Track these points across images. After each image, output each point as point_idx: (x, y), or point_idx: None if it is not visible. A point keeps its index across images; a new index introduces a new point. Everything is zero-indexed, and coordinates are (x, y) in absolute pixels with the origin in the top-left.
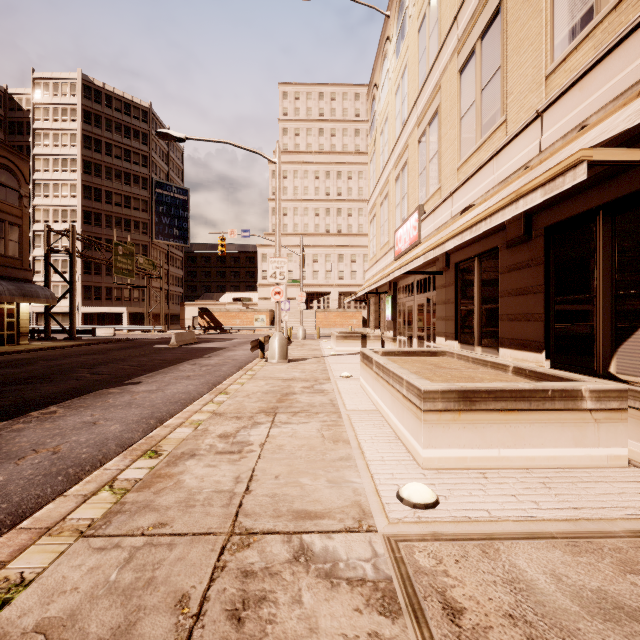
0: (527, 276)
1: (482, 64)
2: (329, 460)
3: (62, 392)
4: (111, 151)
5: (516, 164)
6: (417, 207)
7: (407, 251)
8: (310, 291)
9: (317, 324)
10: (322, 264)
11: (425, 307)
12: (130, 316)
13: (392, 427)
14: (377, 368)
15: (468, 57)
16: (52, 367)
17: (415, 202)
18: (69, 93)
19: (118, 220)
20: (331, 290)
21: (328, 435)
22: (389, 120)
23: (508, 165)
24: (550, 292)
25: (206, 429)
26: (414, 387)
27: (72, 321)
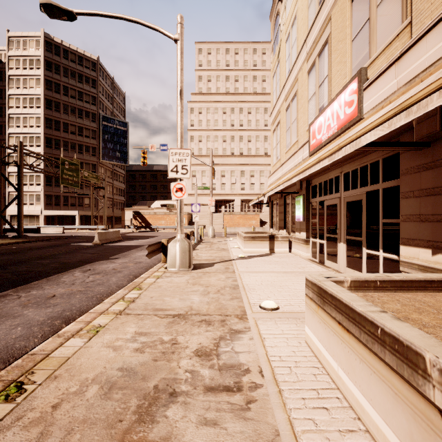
0: None
1: None
2: None
3: None
4: (67, 92)
5: None
6: (355, 74)
7: (332, 138)
8: (219, 199)
9: (224, 224)
10: (228, 178)
11: (364, 204)
12: (83, 218)
13: None
14: None
15: None
16: None
17: (344, 77)
18: (35, 47)
19: (73, 145)
20: (235, 198)
21: None
22: (298, 17)
23: None
24: None
25: None
26: None
27: (19, 222)
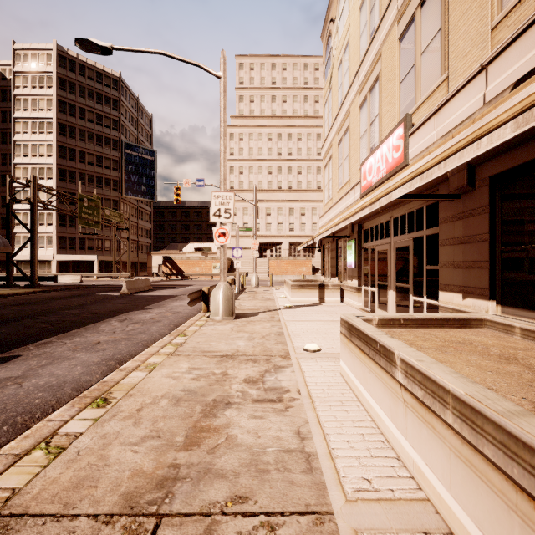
0: None
1: None
2: None
3: None
4: (84, 115)
5: None
6: (401, 119)
7: (382, 182)
8: (264, 241)
9: (270, 271)
10: (274, 217)
11: (411, 250)
12: (102, 264)
13: None
14: (420, 387)
15: None
16: None
17: (393, 119)
18: (46, 62)
19: (91, 177)
20: (282, 240)
21: None
22: (350, 44)
23: None
24: None
25: None
26: None
27: (33, 268)
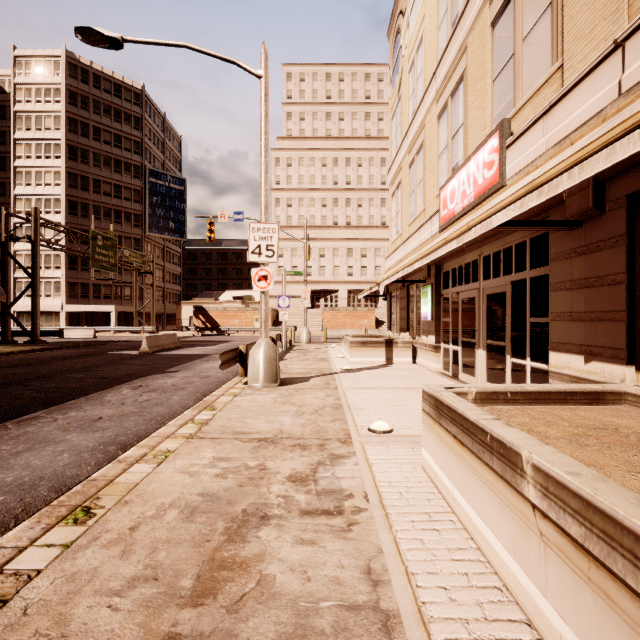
0: None
1: None
2: None
3: None
4: (99, 136)
5: None
6: (496, 126)
7: (468, 210)
8: (316, 288)
9: (324, 324)
10: (329, 259)
11: (508, 298)
12: (121, 316)
13: None
14: (577, 520)
15: None
16: None
17: (484, 128)
18: (53, 72)
19: (107, 211)
20: (339, 287)
21: None
22: (425, 39)
23: None
24: None
25: None
26: None
27: (34, 321)
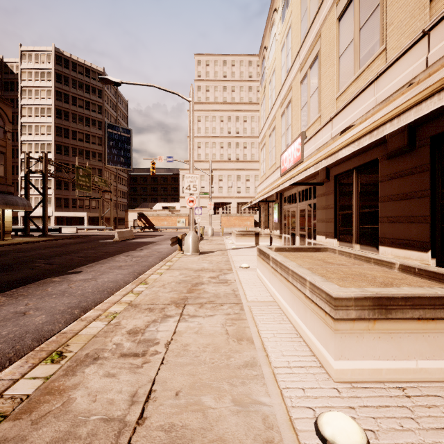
0: (410, 182)
1: (360, 7)
2: (234, 367)
3: (14, 281)
4: (76, 102)
5: (399, 83)
6: (300, 133)
7: (291, 168)
8: (217, 201)
9: (222, 225)
10: (225, 182)
11: (306, 212)
12: (89, 219)
13: (291, 322)
14: (274, 264)
15: (346, 4)
16: (18, 258)
17: (298, 130)
18: (46, 61)
19: (81, 151)
20: (232, 201)
21: (232, 331)
22: (276, 71)
23: (390, 85)
24: (436, 196)
25: (118, 323)
26: (321, 291)
27: (45, 223)
